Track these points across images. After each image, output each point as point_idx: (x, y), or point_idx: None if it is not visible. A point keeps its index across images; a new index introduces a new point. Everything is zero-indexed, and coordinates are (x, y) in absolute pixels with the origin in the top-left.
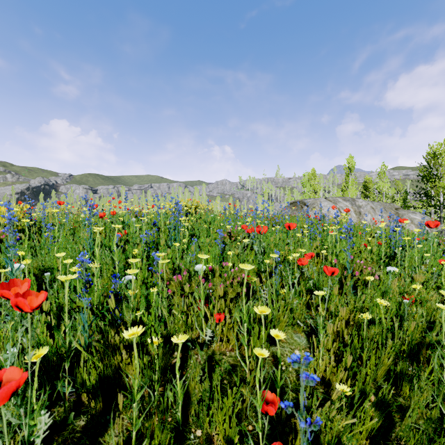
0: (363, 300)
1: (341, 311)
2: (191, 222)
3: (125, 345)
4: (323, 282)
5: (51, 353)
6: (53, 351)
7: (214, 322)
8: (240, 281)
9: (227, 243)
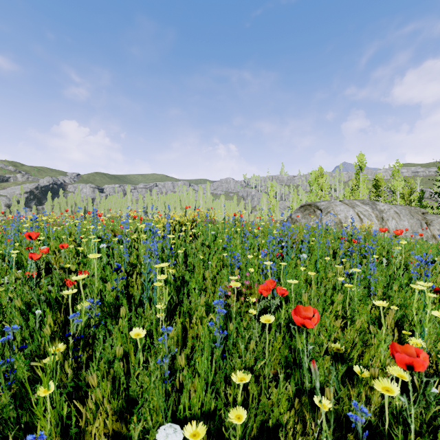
0: None
1: None
2: (183, 248)
3: None
4: None
5: None
6: None
7: None
8: None
9: (233, 314)
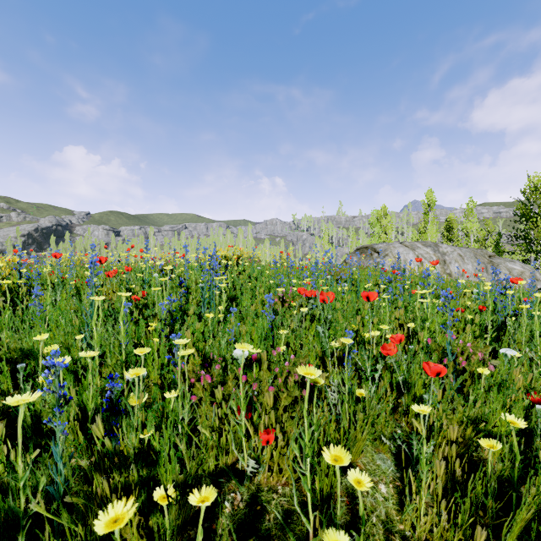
0: (473, 401)
1: (450, 430)
2: (232, 278)
3: (123, 488)
4: (416, 376)
5: (2, 512)
6: (5, 508)
7: (260, 443)
8: (298, 380)
9: (279, 311)
